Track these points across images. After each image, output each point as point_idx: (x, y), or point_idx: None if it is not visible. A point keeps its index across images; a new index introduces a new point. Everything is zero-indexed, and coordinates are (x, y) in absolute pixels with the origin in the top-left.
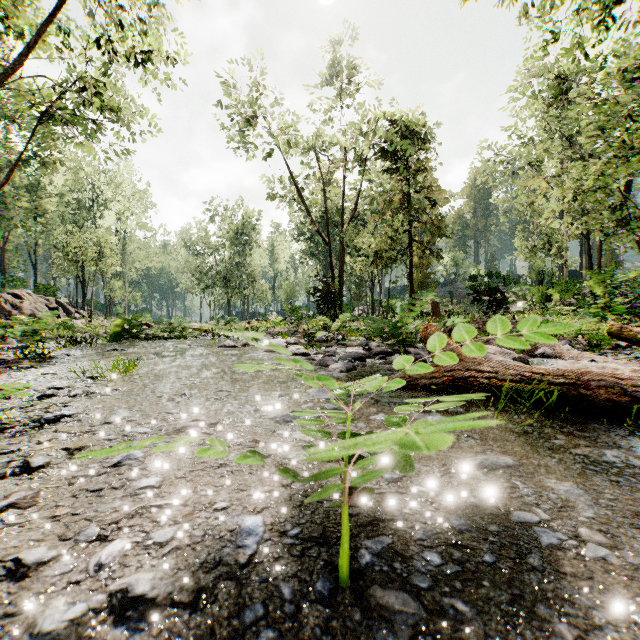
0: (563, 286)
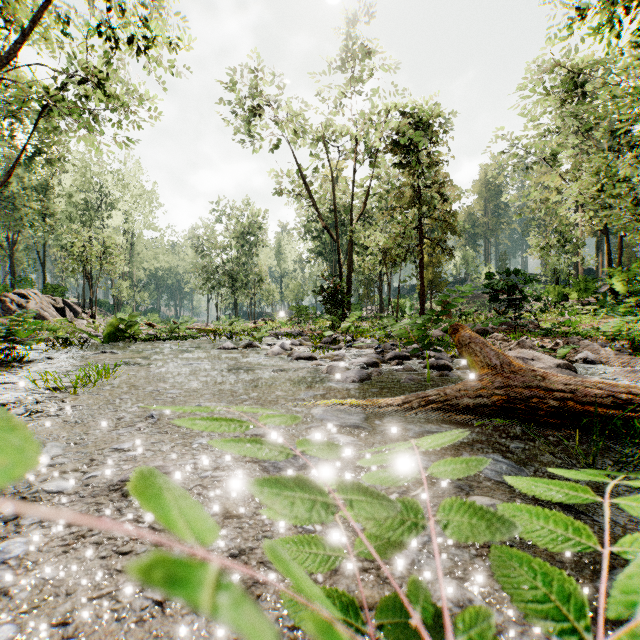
0: (581, 284)
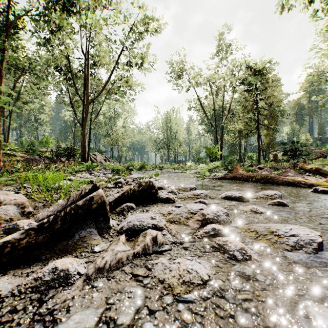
0: None
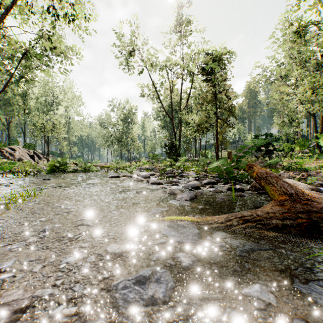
0: (301, 143)
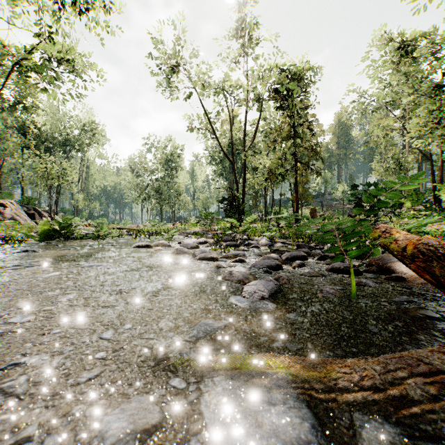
0: (413, 196)
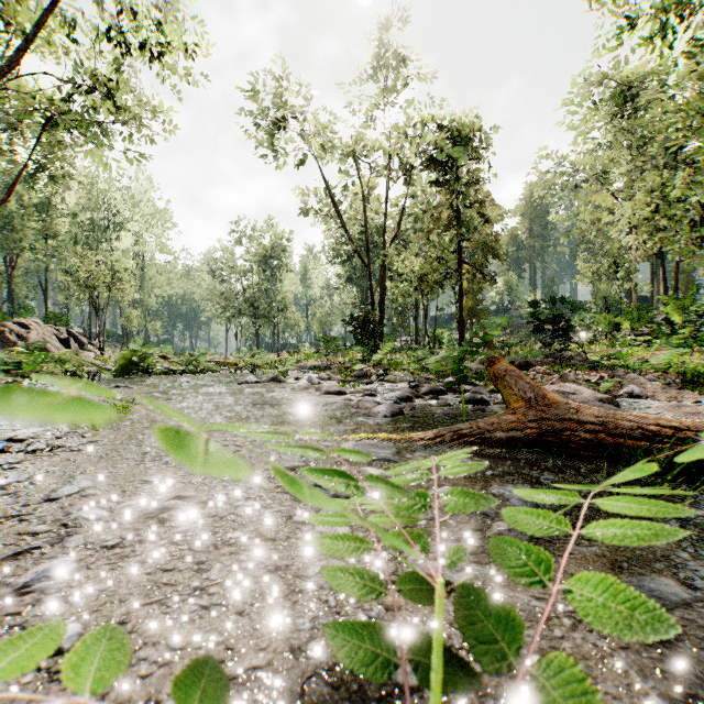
0: (634, 313)
